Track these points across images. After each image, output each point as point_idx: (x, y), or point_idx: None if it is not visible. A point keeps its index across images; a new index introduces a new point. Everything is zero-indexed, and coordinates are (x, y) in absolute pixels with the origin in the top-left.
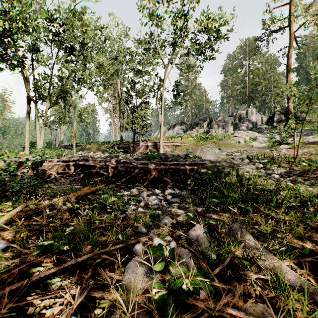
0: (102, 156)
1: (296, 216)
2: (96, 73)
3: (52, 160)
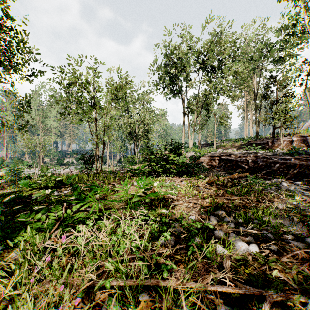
0: (239, 153)
1: None
2: (233, 82)
3: (204, 156)
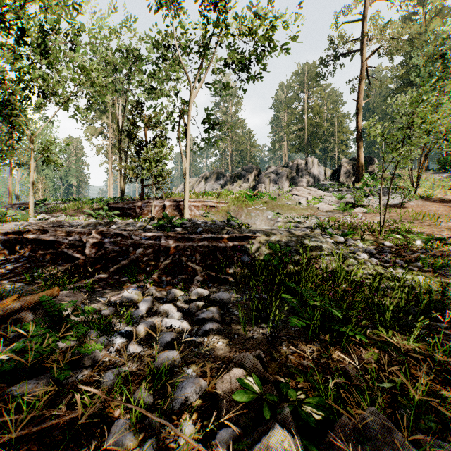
0: (80, 223)
1: (446, 347)
2: (72, 80)
3: None
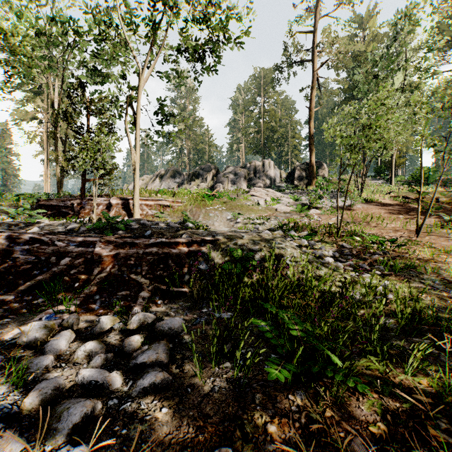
0: None
1: None
2: None
3: None
